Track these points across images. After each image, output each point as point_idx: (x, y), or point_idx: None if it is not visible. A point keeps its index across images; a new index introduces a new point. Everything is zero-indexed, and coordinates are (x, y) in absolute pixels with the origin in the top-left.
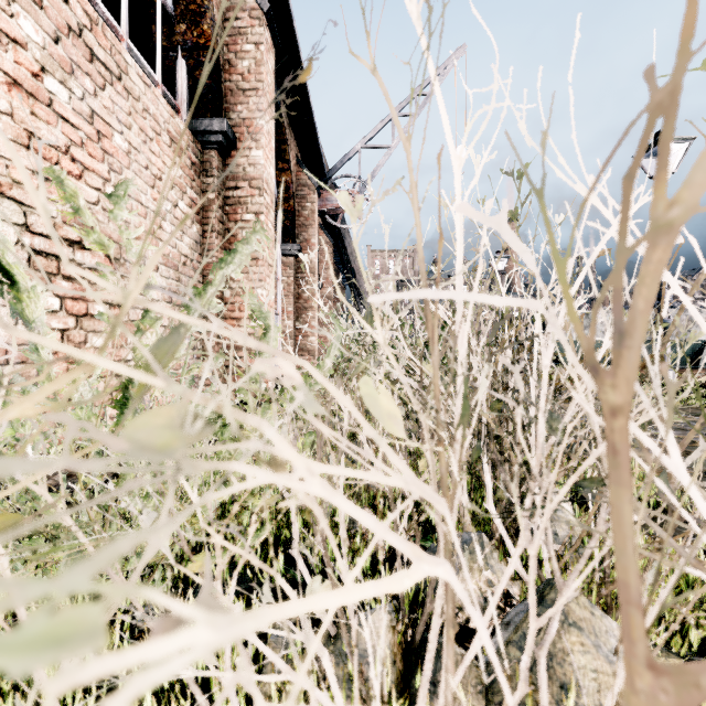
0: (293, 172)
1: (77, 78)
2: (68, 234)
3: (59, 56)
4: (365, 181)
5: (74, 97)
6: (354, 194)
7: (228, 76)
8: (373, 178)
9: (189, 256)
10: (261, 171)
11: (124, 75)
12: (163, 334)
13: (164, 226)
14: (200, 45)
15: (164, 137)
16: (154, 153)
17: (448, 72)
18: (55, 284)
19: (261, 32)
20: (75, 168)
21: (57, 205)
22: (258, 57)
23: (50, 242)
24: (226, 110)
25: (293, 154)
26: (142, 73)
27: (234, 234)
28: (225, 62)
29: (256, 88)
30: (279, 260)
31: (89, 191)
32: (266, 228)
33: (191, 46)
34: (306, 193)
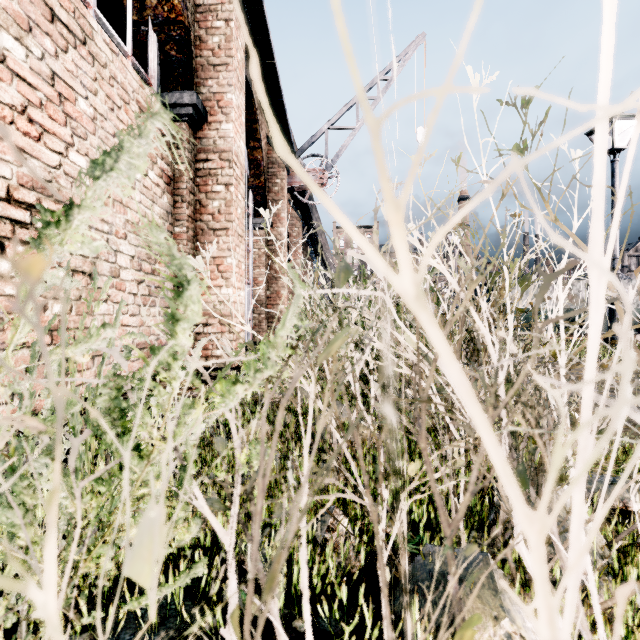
0: (264, 151)
1: (36, 37)
2: (25, 197)
3: (13, 12)
4: (331, 160)
5: (32, 56)
6: (321, 172)
7: (199, 52)
8: (338, 157)
9: (159, 225)
10: (231, 144)
11: (89, 40)
12: (132, 302)
13: (133, 195)
14: (170, 20)
15: (133, 106)
16: (123, 122)
17: (408, 58)
18: (9, 248)
19: (231, 9)
20: (33, 129)
21: (12, 167)
22: (228, 34)
23: (3, 204)
24: (197, 85)
25: (264, 134)
26: (109, 40)
27: (205, 205)
28: (196, 38)
29: (226, 63)
30: (251, 233)
31: (50, 154)
32: (236, 200)
33: (162, 21)
34: (276, 170)
